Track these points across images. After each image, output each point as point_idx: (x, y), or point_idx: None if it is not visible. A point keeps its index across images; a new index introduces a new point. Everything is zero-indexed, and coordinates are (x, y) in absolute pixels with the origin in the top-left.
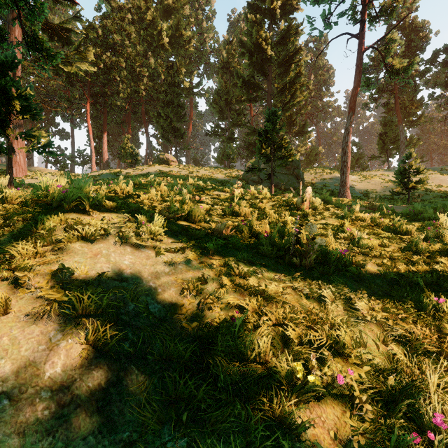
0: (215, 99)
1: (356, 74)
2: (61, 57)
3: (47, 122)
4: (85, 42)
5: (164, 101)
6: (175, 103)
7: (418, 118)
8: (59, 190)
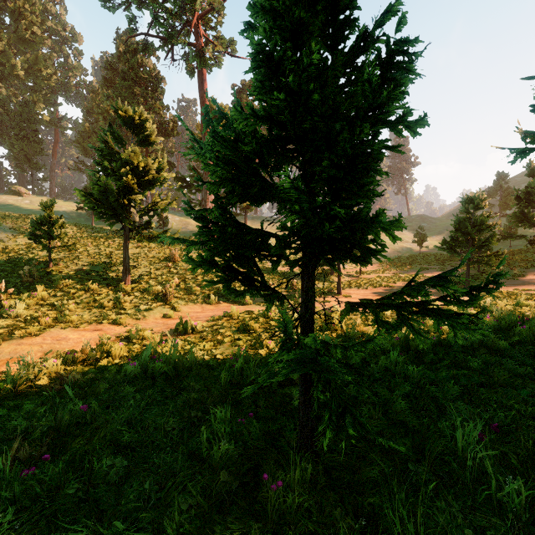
0: (78, 140)
1: None
2: None
3: None
4: None
5: (18, 135)
6: (31, 139)
7: None
8: None
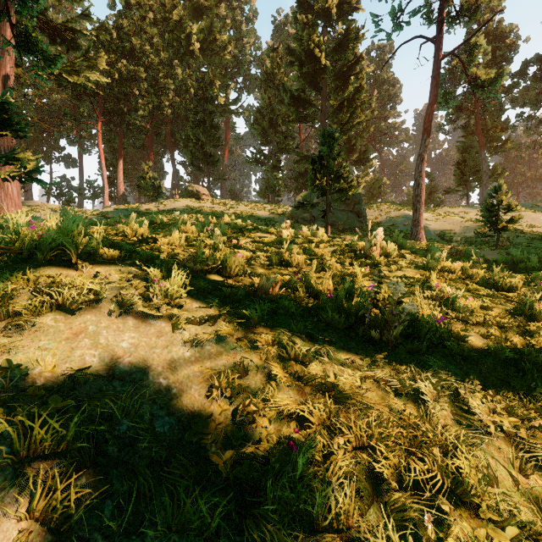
0: (256, 119)
1: (432, 87)
2: (66, 64)
3: (49, 145)
4: (96, 46)
5: (194, 120)
6: (207, 123)
7: (503, 144)
8: (31, 233)
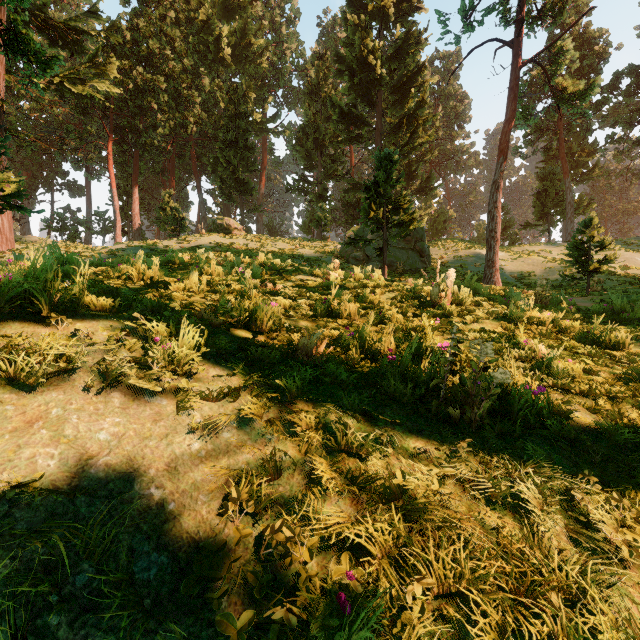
0: (299, 139)
1: (509, 101)
2: (68, 71)
3: (50, 170)
4: (106, 50)
5: (224, 140)
6: (240, 144)
7: (590, 170)
8: None
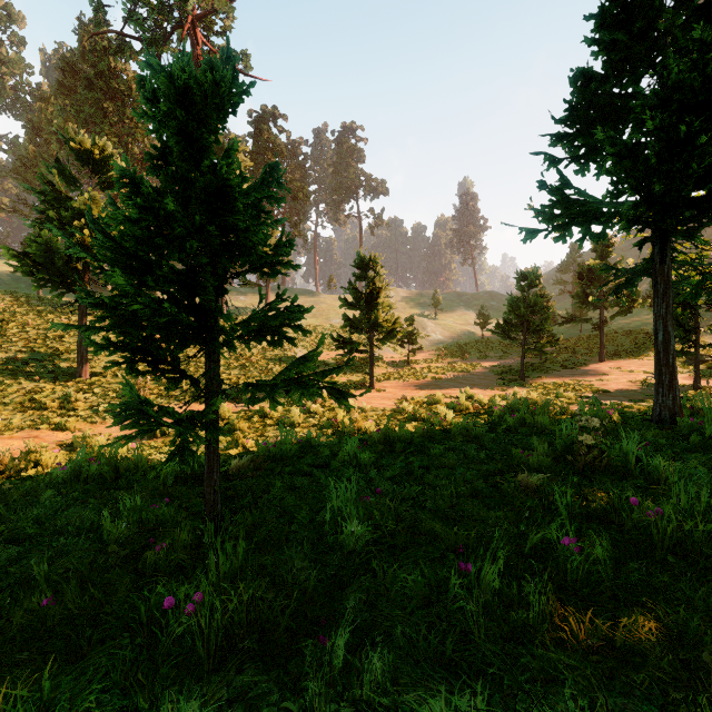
0: (17, 168)
1: None
2: None
3: None
4: None
5: None
6: None
7: None
8: None
